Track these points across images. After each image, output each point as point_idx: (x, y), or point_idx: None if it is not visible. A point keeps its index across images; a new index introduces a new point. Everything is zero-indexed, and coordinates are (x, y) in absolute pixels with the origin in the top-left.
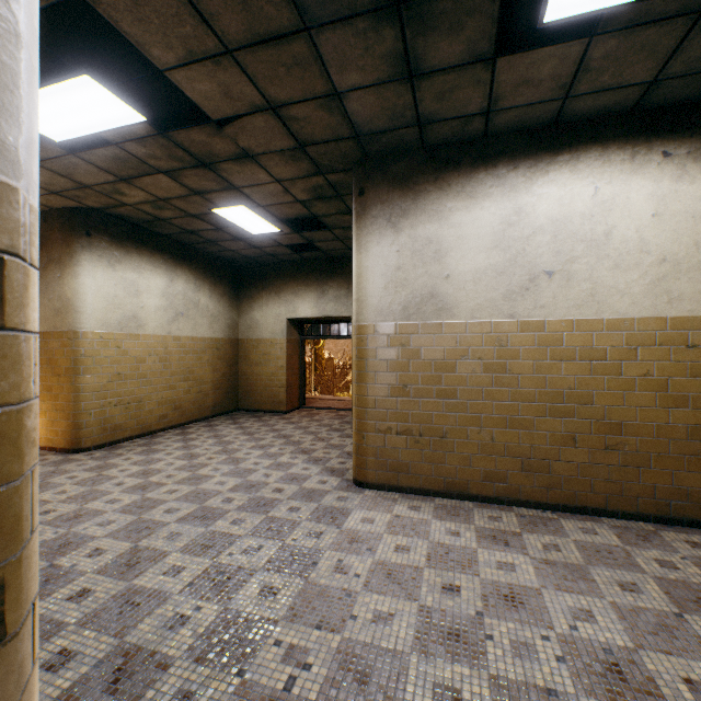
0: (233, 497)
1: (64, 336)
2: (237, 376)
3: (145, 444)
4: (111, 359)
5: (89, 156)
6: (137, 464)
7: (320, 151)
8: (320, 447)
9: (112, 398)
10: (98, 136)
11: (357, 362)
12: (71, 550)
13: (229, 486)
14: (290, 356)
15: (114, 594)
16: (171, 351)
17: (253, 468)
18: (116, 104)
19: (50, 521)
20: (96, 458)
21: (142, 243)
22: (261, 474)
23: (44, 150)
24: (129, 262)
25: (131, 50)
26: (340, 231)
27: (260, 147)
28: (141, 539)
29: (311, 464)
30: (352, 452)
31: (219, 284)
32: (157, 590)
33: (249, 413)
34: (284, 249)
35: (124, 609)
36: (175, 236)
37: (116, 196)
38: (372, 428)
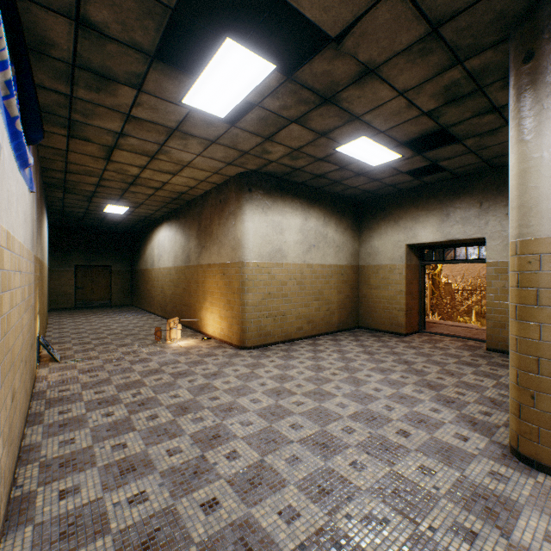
0: (353, 428)
1: (236, 266)
2: (357, 298)
3: (285, 349)
4: (263, 282)
5: (242, 124)
6: (277, 368)
7: (459, 26)
8: (449, 383)
9: (264, 311)
10: (249, 108)
11: (519, 291)
12: (218, 444)
13: (349, 412)
14: (409, 281)
15: (234, 519)
16: (305, 276)
17: (373, 394)
18: (252, 61)
19: (213, 408)
20: (253, 356)
21: (285, 192)
22: (381, 405)
23: (217, 129)
24: (276, 208)
25: (261, 3)
26: (473, 140)
27: (381, 53)
28: (267, 453)
29: (441, 406)
30: (496, 400)
31: (343, 219)
32: (269, 537)
33: (368, 331)
34: (403, 176)
35: (237, 549)
36: (308, 182)
37: (264, 156)
38: (550, 388)
